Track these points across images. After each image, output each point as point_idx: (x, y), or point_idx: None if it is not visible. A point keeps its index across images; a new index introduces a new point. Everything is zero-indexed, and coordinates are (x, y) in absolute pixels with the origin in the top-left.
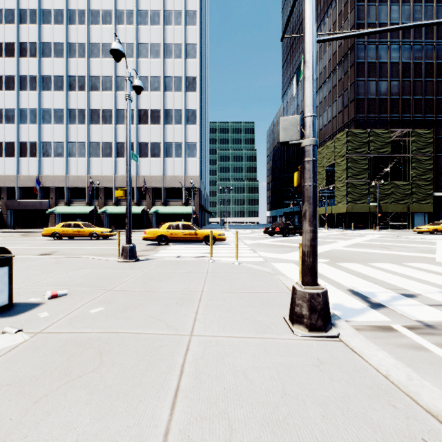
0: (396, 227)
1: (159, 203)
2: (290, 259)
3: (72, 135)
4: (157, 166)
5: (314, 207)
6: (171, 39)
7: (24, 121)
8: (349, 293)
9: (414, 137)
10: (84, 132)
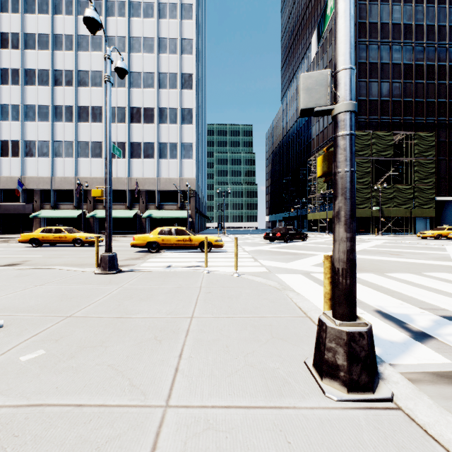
0: (397, 232)
1: (152, 207)
2: (296, 269)
3: (59, 134)
4: (151, 167)
5: (352, 203)
6: (166, 33)
7: (5, 117)
8: (378, 315)
9: (416, 140)
10: (72, 130)
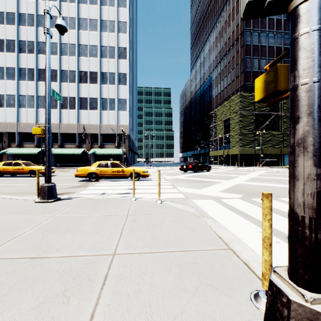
0: (272, 165)
1: (96, 146)
2: (208, 194)
3: (23, 89)
4: (95, 116)
5: None
6: (106, 17)
7: None
8: None
9: (285, 100)
10: (33, 87)
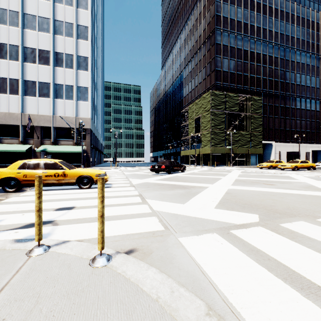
0: (240, 164)
1: (48, 142)
2: (202, 217)
3: None
4: (46, 105)
5: None
6: None
7: None
8: None
9: (252, 101)
10: None
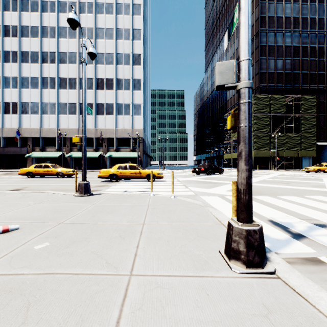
0: (289, 168)
1: (112, 149)
2: (215, 193)
3: (45, 97)
4: (111, 121)
5: (250, 147)
6: (122, 25)
7: (7, 86)
8: (270, 223)
9: (302, 101)
10: (54, 95)
